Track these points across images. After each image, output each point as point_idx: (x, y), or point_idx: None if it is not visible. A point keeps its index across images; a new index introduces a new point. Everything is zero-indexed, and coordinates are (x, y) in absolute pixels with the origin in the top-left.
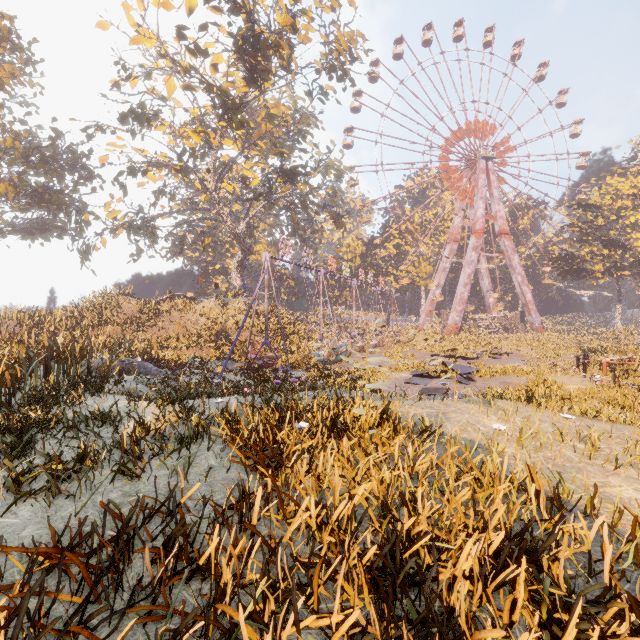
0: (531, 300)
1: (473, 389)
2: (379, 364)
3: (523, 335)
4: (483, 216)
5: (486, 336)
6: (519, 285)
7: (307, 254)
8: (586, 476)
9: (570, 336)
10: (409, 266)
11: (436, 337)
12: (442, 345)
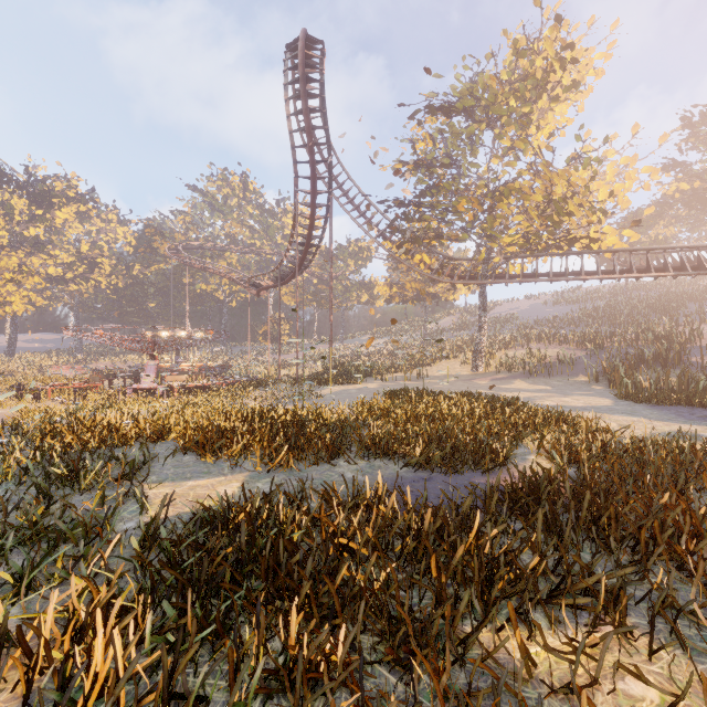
0: None
1: None
2: None
3: None
4: None
5: None
6: None
7: None
8: None
9: None
10: None
11: None
12: None
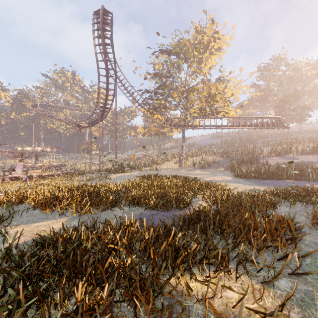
0: None
1: None
2: None
3: None
4: None
5: None
6: None
7: None
8: None
9: None
10: None
11: None
12: None
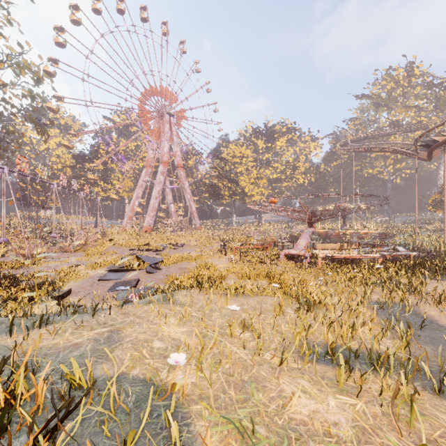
0: (195, 210)
1: (159, 277)
2: (78, 263)
3: (191, 232)
4: (168, 152)
5: (170, 233)
6: (189, 200)
7: (1, 154)
8: (266, 392)
9: (214, 232)
10: (115, 180)
11: (135, 235)
12: (139, 241)
